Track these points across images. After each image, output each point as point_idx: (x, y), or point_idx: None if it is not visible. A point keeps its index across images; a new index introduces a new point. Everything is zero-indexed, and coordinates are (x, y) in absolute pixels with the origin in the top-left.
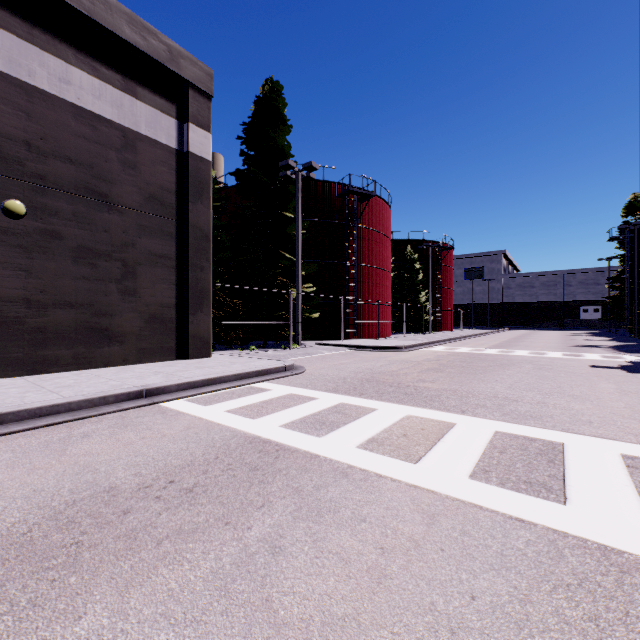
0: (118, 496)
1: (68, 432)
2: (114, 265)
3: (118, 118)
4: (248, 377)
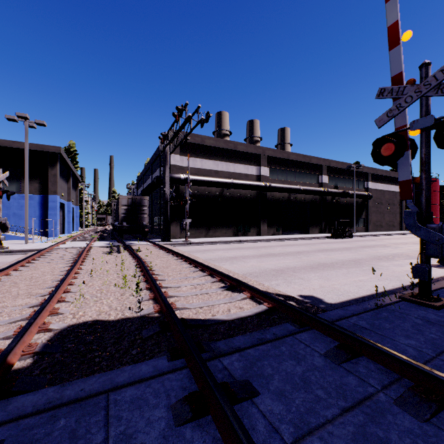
0: None
1: None
2: (394, 214)
3: (394, 190)
4: None
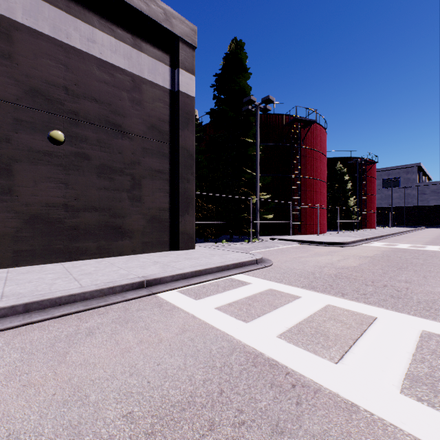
0: None
1: (77, 326)
2: (125, 178)
3: (128, 67)
4: (227, 269)
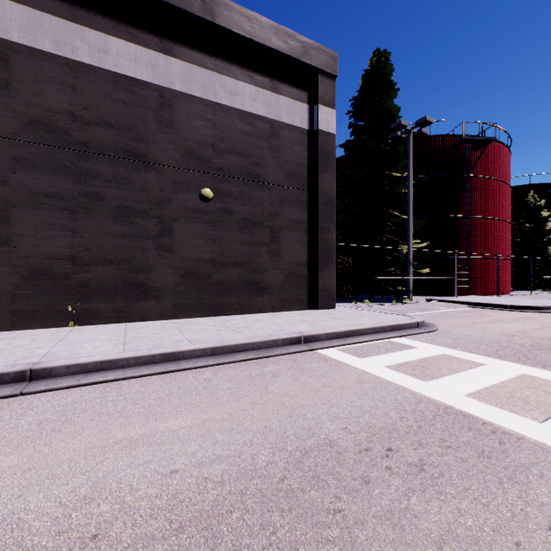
0: (343, 454)
1: (260, 369)
2: (264, 232)
3: (267, 113)
4: (383, 331)
